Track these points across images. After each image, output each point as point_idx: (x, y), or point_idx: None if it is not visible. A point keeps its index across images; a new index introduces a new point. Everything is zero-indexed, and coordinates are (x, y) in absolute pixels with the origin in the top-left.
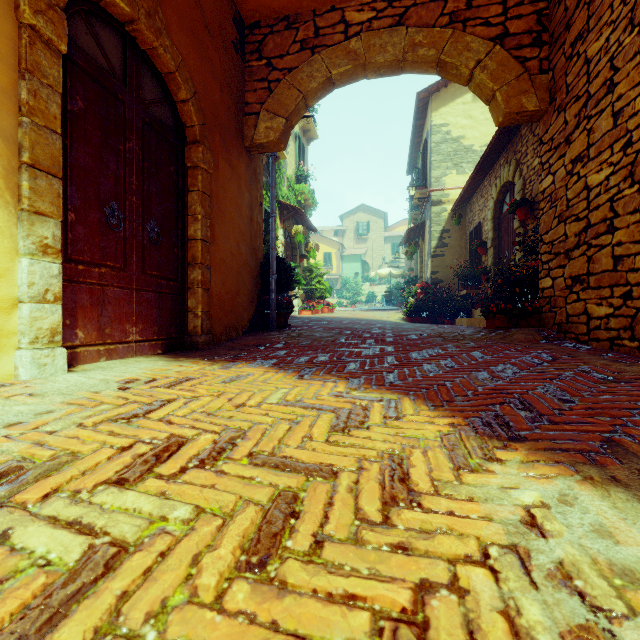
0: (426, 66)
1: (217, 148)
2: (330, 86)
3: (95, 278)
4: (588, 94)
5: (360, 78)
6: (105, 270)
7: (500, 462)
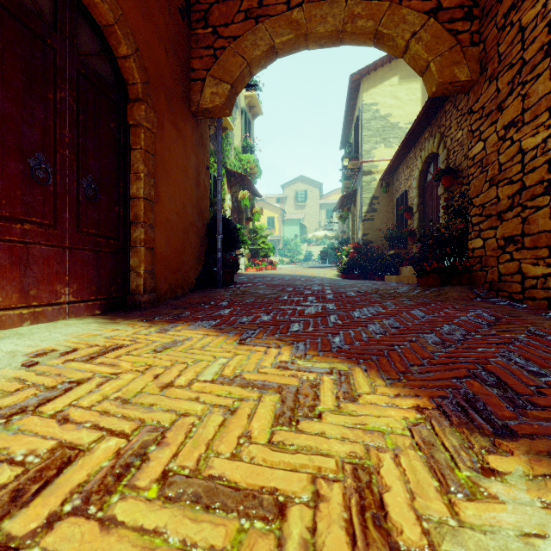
0: (364, 38)
1: (162, 109)
2: (273, 55)
3: (16, 235)
4: (523, 61)
5: (302, 48)
6: (30, 226)
7: (499, 477)
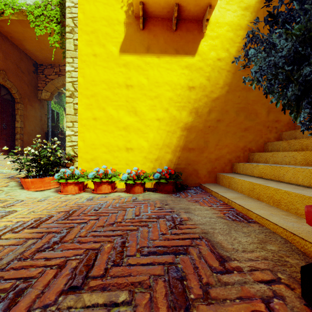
0: None
1: (26, 102)
2: (65, 85)
3: None
4: None
5: None
6: None
7: None
